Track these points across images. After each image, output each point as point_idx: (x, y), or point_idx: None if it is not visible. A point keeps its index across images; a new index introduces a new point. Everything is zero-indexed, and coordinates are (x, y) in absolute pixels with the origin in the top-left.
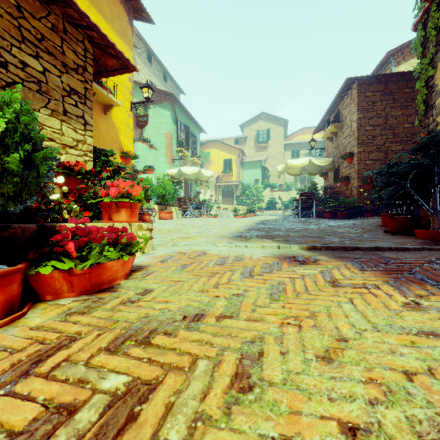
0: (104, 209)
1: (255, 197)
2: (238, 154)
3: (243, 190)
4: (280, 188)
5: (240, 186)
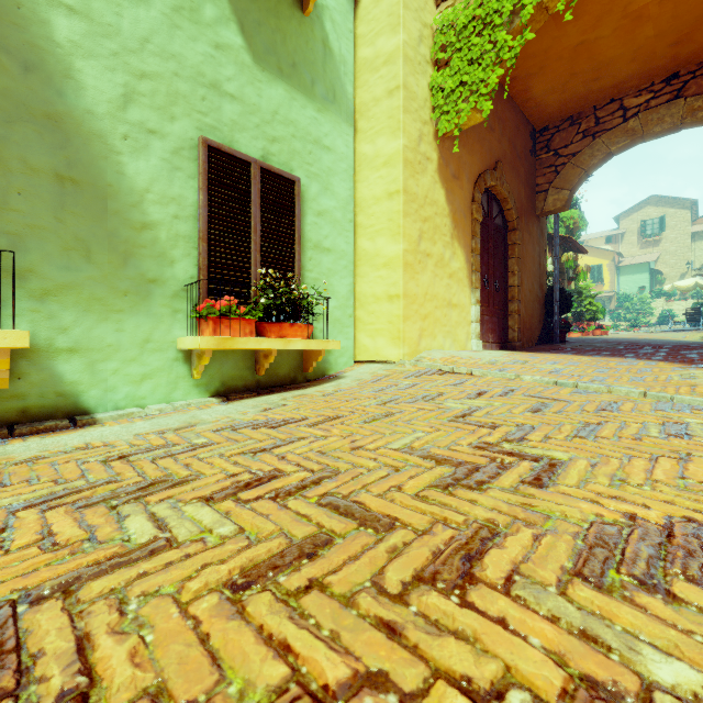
0: (586, 322)
1: (639, 311)
2: (611, 258)
3: (620, 302)
4: (683, 295)
5: (614, 297)
